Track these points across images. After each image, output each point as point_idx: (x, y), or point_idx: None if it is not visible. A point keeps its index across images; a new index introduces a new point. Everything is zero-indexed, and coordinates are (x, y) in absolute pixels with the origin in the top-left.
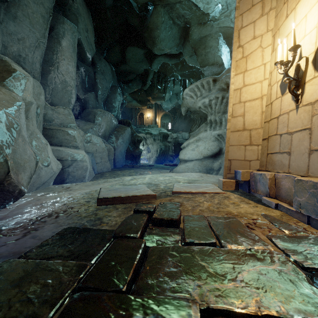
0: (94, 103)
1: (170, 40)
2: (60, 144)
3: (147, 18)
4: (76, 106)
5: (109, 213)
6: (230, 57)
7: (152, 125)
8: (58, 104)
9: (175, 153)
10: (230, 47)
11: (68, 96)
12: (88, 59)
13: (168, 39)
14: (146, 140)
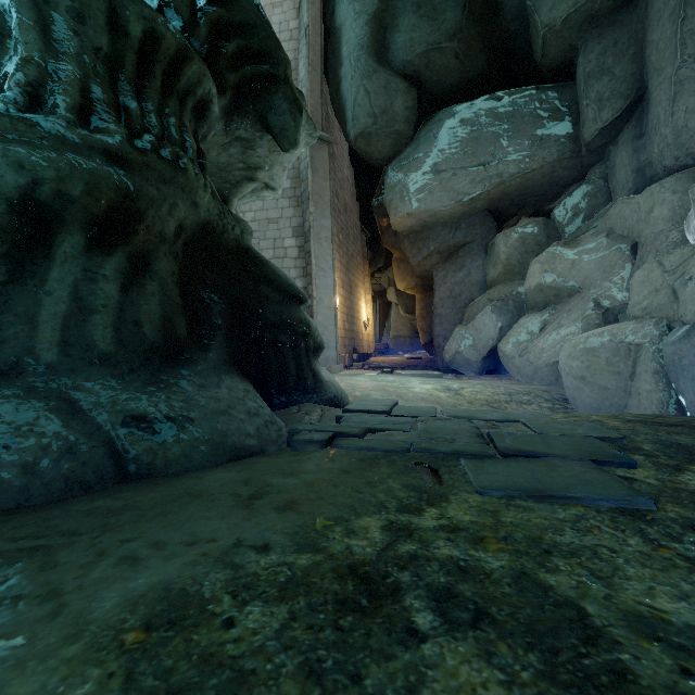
0: None
1: None
2: None
3: None
4: None
5: None
6: None
7: None
8: None
9: None
10: None
11: None
12: None
13: None
14: None
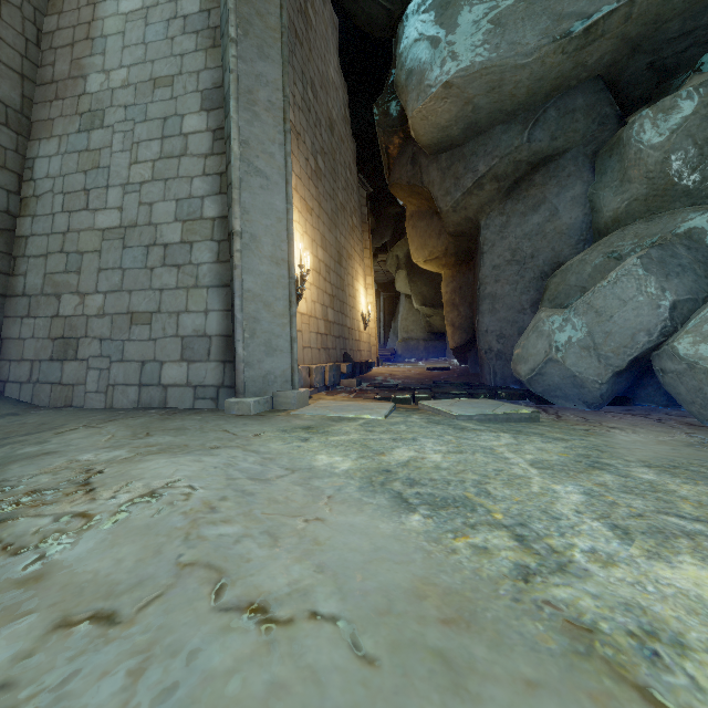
0: None
1: None
2: None
3: None
4: None
5: None
6: None
7: None
8: None
9: None
10: None
11: None
12: None
13: None
14: None
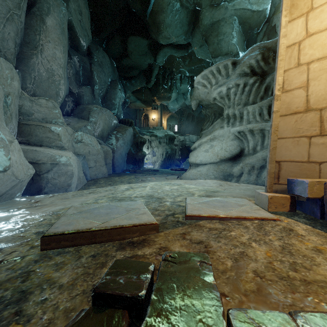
0: (90, 98)
1: (177, 27)
2: (40, 144)
3: (151, 1)
4: (68, 101)
5: (57, 272)
6: (246, 47)
7: (157, 127)
8: (43, 96)
9: (181, 157)
10: (246, 35)
11: (56, 87)
12: (83, 47)
13: (175, 25)
14: (151, 143)
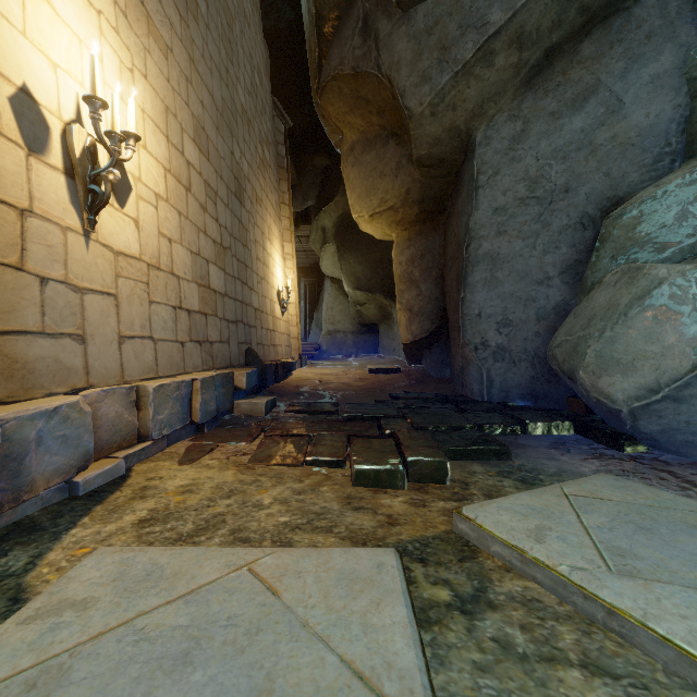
0: None
1: None
2: None
3: None
4: None
5: None
6: None
7: None
8: None
9: None
10: None
11: None
12: None
13: None
14: None
